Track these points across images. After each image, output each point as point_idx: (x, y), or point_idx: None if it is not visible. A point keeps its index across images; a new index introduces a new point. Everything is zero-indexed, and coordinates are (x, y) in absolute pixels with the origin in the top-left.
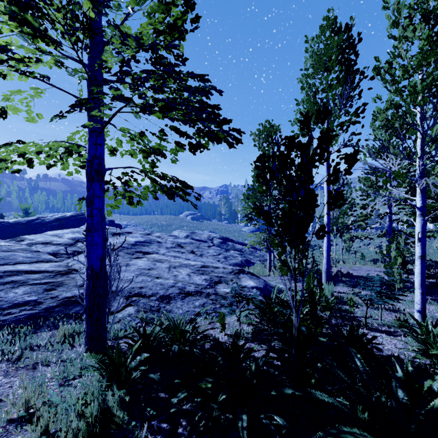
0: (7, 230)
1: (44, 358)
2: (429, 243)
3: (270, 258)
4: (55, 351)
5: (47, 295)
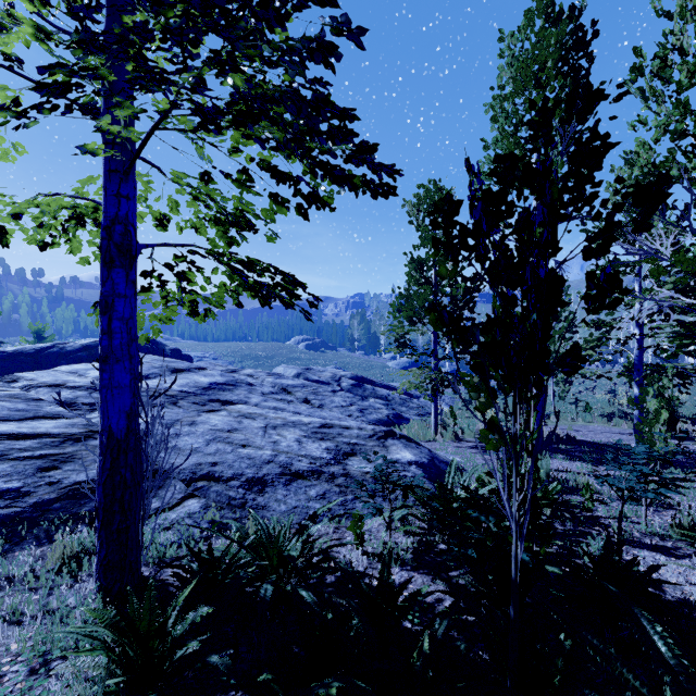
0: (1, 364)
1: (13, 609)
2: (693, 387)
3: (437, 411)
4: (41, 590)
5: (41, 480)
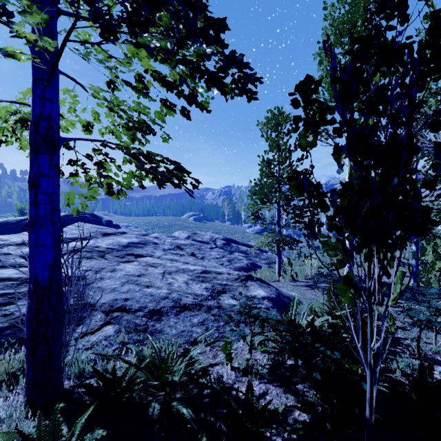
0: None
1: None
2: None
3: (280, 261)
4: None
5: None
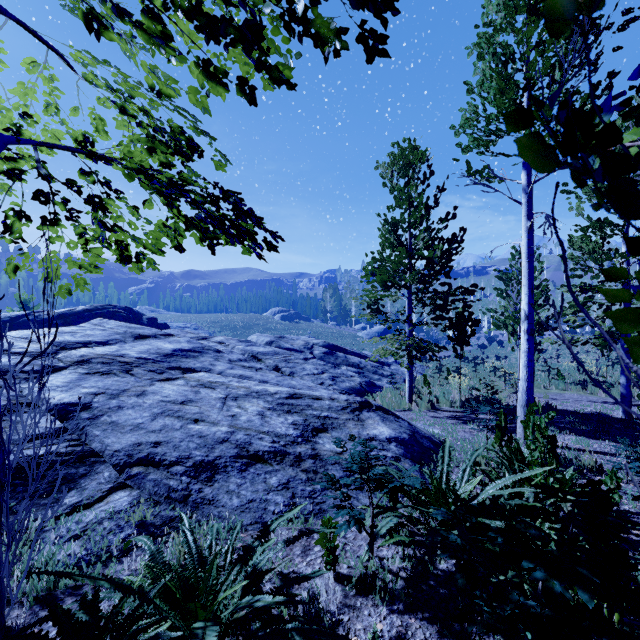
0: None
1: None
2: None
3: (411, 379)
4: None
5: None
